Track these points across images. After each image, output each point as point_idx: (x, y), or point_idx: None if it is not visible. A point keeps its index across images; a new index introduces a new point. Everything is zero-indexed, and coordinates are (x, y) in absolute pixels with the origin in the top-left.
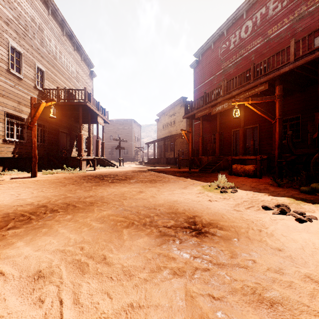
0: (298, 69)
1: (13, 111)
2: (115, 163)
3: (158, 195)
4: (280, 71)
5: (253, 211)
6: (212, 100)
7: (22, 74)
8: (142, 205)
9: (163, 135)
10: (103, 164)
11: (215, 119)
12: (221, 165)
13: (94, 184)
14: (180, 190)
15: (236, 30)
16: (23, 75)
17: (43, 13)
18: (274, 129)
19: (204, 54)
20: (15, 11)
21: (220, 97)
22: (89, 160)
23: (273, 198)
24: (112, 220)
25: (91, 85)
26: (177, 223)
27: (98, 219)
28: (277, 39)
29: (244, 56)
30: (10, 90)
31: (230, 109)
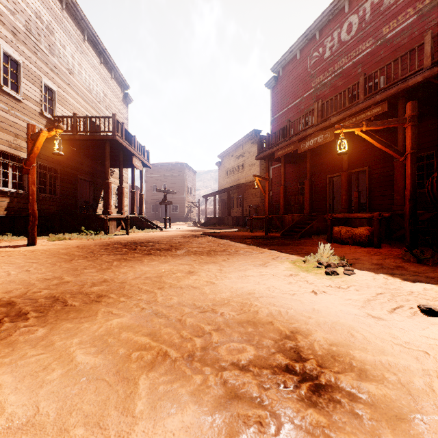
0: (437, 78)
1: (7, 148)
2: (160, 224)
3: (220, 280)
4: (407, 82)
5: (406, 317)
6: (299, 131)
7: (21, 93)
8: (190, 301)
9: (227, 184)
10: (141, 225)
11: (302, 161)
12: (313, 227)
13: (119, 257)
14: (256, 270)
15: (334, 30)
16: (22, 95)
17: (54, 7)
18: (396, 173)
19: (286, 67)
20: (10, 0)
21: (312, 126)
22: (121, 220)
23: (427, 287)
24: (124, 342)
25: (126, 114)
26: (260, 352)
27: (96, 339)
28: (397, 40)
29: (346, 67)
30: (2, 117)
31: (325, 146)
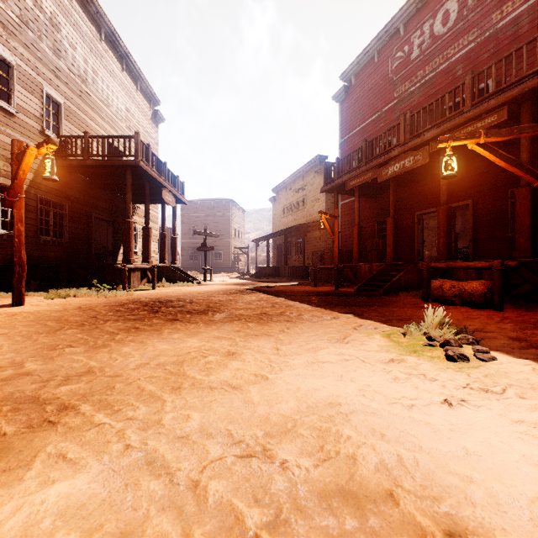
0: None
1: None
2: (199, 275)
3: (278, 370)
4: (537, 78)
5: None
6: (379, 154)
7: (15, 104)
8: (223, 424)
9: (283, 225)
10: (173, 277)
11: (382, 194)
12: (400, 280)
13: (130, 325)
14: (334, 350)
15: (424, 21)
16: (16, 107)
17: None
18: (519, 206)
19: (360, 73)
20: None
21: (397, 146)
22: (147, 271)
23: None
24: None
25: (156, 137)
26: None
27: None
28: (512, 29)
29: (441, 70)
30: None
31: (413, 173)
